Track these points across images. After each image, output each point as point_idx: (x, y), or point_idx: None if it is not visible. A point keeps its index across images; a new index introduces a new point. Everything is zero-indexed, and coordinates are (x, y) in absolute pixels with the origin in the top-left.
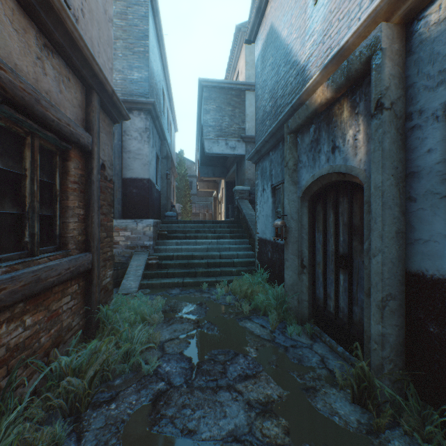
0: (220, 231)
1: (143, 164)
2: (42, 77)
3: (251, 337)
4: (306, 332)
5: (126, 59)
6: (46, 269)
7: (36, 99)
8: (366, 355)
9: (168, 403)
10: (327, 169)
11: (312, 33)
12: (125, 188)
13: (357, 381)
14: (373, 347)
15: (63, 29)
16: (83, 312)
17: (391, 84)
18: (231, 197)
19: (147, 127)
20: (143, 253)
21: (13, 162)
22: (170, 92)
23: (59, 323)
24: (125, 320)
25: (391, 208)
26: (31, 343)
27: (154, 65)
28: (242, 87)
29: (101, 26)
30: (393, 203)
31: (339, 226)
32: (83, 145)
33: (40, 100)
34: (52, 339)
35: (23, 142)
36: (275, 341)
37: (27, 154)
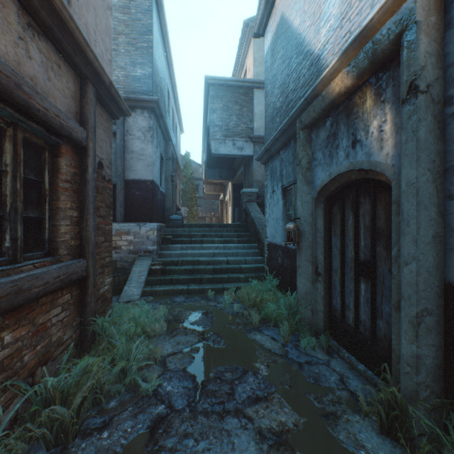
0: (227, 235)
1: (146, 165)
2: (25, 60)
3: (262, 351)
4: (322, 346)
5: (129, 55)
6: (29, 278)
7: (16, 83)
8: (395, 377)
9: (168, 432)
10: (346, 166)
11: (328, 17)
12: (127, 190)
13: (386, 409)
14: (405, 370)
15: (49, 7)
16: (76, 324)
17: (428, 63)
18: (238, 200)
19: (150, 127)
20: (147, 258)
21: None
22: (175, 91)
23: (47, 338)
24: (123, 332)
25: (428, 208)
26: (10, 363)
27: (158, 61)
28: (250, 85)
29: (98, 13)
30: (429, 202)
31: (359, 229)
32: (76, 140)
33: (22, 85)
34: (38, 356)
35: (3, 134)
36: (288, 356)
37: (8, 147)
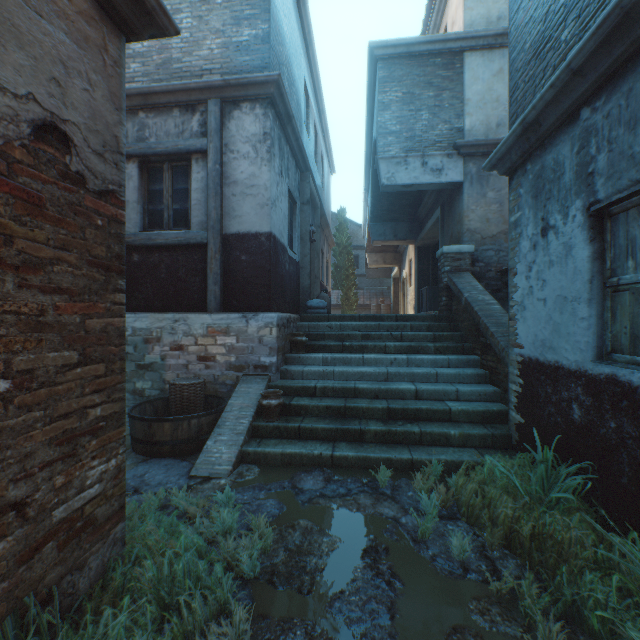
0: (412, 335)
1: (258, 205)
2: None
3: None
4: None
5: (229, 7)
6: None
7: None
8: None
9: None
10: None
11: None
12: (226, 253)
13: None
14: None
15: None
16: None
17: None
18: (425, 274)
19: (266, 132)
20: (258, 379)
21: None
22: (319, 98)
23: None
24: None
25: None
26: None
27: (284, 22)
28: (456, 45)
29: None
30: None
31: None
32: None
33: None
34: None
35: None
36: None
37: None
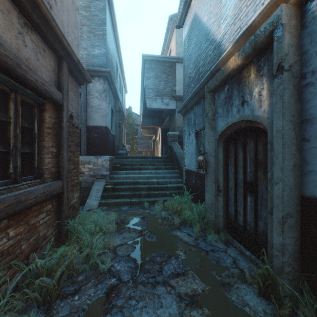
0: (157, 164)
1: (102, 116)
2: (22, 48)
3: (181, 243)
4: (222, 239)
5: (89, 40)
6: (25, 193)
7: (17, 64)
8: (269, 258)
9: (118, 295)
10: (237, 118)
11: (226, 17)
12: (88, 133)
13: (263, 279)
14: (275, 253)
15: (39, 12)
16: (55, 225)
17: (290, 51)
18: (165, 140)
19: (105, 89)
20: (102, 180)
21: (0, 112)
22: (121, 64)
23: (37, 234)
24: (87, 230)
25: (290, 146)
26: (13, 250)
27: (110, 44)
28: (173, 60)
29: (70, 13)
30: (291, 143)
31: (246, 160)
32: (55, 100)
33: (21, 65)
34: (31, 245)
35: (8, 97)
36: (199, 246)
37: (11, 106)
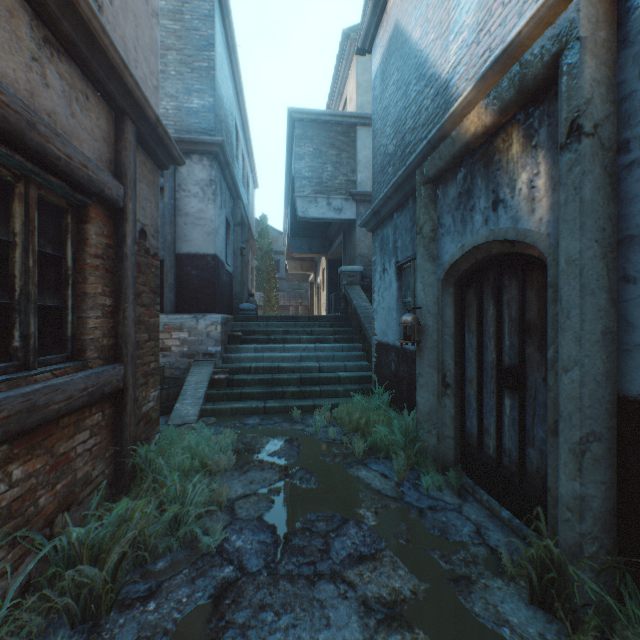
0: (320, 331)
1: (206, 233)
2: (40, 90)
3: (368, 493)
4: (452, 485)
5: (181, 79)
6: (46, 390)
7: (29, 122)
8: (551, 526)
9: (239, 602)
10: (484, 236)
11: (460, 29)
12: (179, 268)
13: (539, 570)
14: (565, 516)
15: (74, 16)
16: (110, 455)
17: (595, 95)
18: (335, 282)
19: (212, 179)
20: (207, 363)
21: None
22: (247, 129)
23: (70, 474)
24: (175, 466)
25: (595, 293)
26: (21, 508)
27: (223, 88)
28: (351, 121)
29: (140, 22)
30: (597, 285)
31: (503, 323)
32: (109, 199)
33: (36, 124)
34: (58, 498)
35: (11, 191)
36: (404, 499)
37: (17, 210)
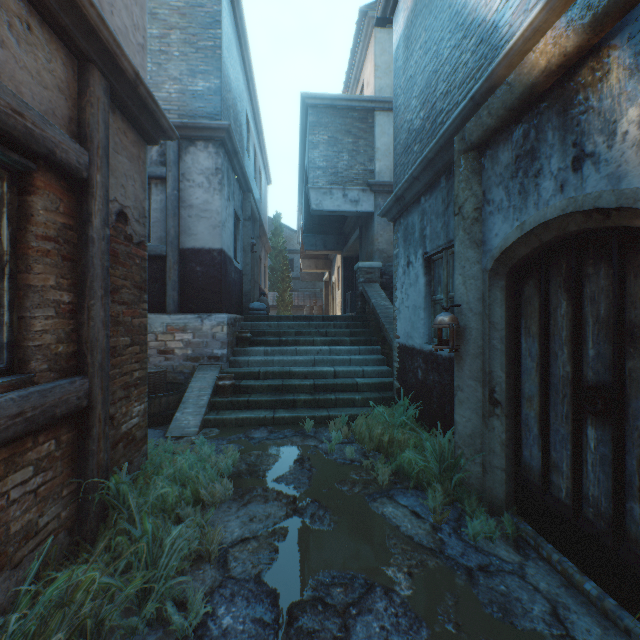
0: (335, 332)
1: (212, 227)
2: None
3: (397, 541)
4: (506, 533)
5: (185, 60)
6: None
7: None
8: None
9: None
10: (559, 207)
11: None
12: (183, 264)
13: None
14: None
15: None
16: (69, 492)
17: None
18: (350, 281)
19: (218, 168)
20: (212, 368)
21: None
22: (258, 121)
23: None
24: (156, 502)
25: None
26: None
27: (231, 71)
28: (369, 105)
29: None
30: None
31: (583, 325)
32: (64, 165)
33: None
34: None
35: None
36: (445, 552)
37: None
